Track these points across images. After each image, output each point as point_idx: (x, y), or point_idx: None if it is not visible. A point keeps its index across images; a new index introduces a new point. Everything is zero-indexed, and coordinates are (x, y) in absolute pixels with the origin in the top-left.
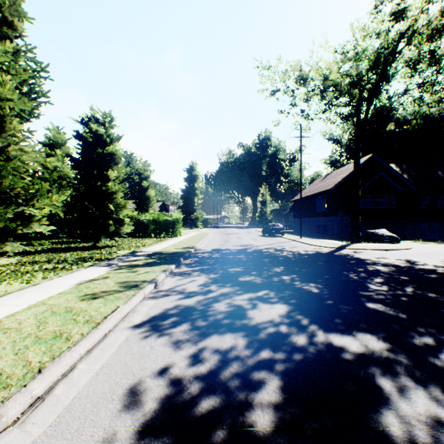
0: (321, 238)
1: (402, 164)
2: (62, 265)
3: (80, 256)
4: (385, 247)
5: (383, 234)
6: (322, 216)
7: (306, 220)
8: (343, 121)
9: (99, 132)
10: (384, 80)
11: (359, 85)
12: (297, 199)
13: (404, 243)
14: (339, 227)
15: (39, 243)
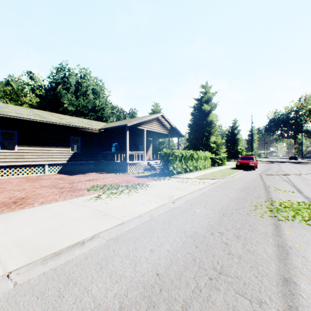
0: None
1: None
2: None
3: None
4: None
5: None
6: None
7: None
8: None
9: None
10: None
11: None
12: None
13: None
14: None
15: None
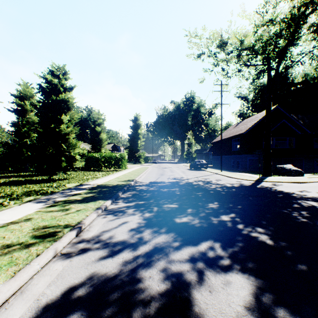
0: (237, 171)
1: (297, 114)
2: (3, 200)
3: (29, 189)
4: (297, 180)
5: (290, 169)
6: (236, 154)
7: (223, 157)
8: (257, 75)
9: (53, 82)
10: (295, 39)
11: (274, 42)
12: (216, 141)
13: (307, 176)
14: (250, 163)
15: (7, 176)
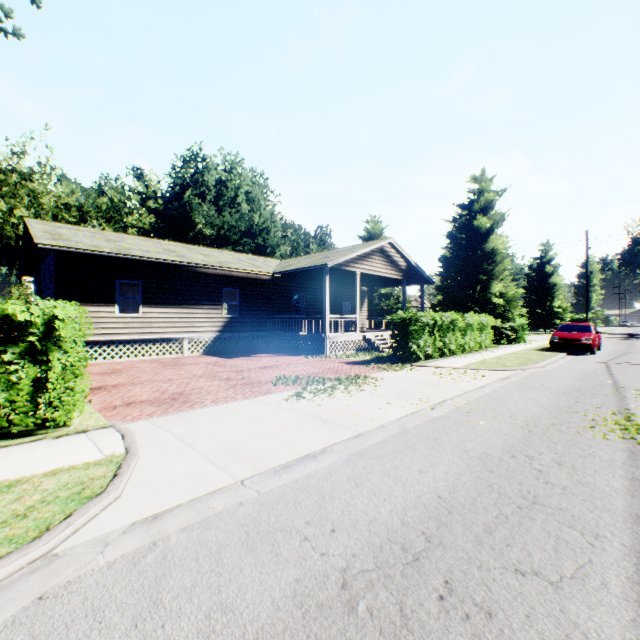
0: None
1: None
2: None
3: None
4: None
5: None
6: None
7: None
8: None
9: None
10: None
11: None
12: None
13: None
14: None
15: None
